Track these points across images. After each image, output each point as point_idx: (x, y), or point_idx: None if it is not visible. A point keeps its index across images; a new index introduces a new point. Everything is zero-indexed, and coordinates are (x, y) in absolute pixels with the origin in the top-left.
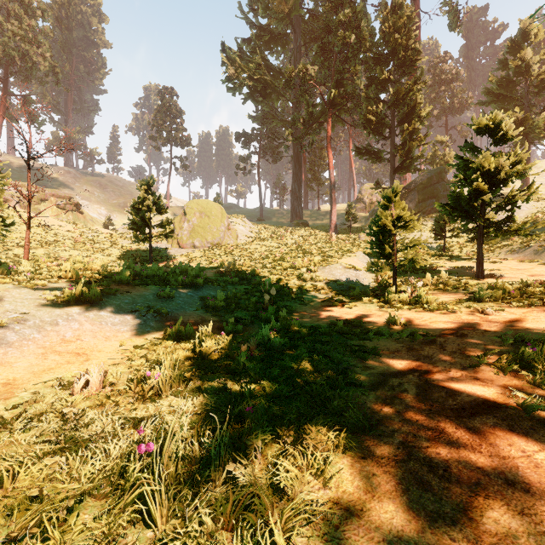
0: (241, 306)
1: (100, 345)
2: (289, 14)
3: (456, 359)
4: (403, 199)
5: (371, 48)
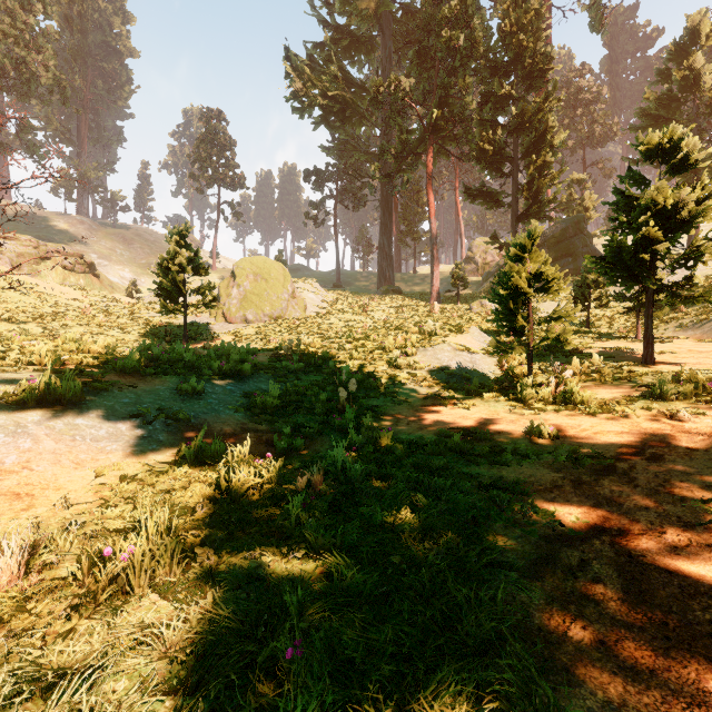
0: (305, 407)
1: (64, 477)
2: (375, 10)
3: (666, 506)
4: None
5: (486, 53)
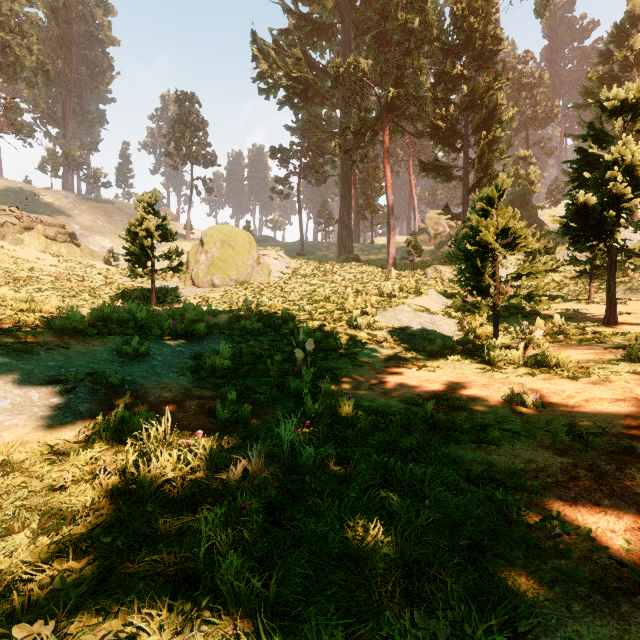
0: (258, 370)
1: None
2: None
3: None
4: None
5: (439, 37)
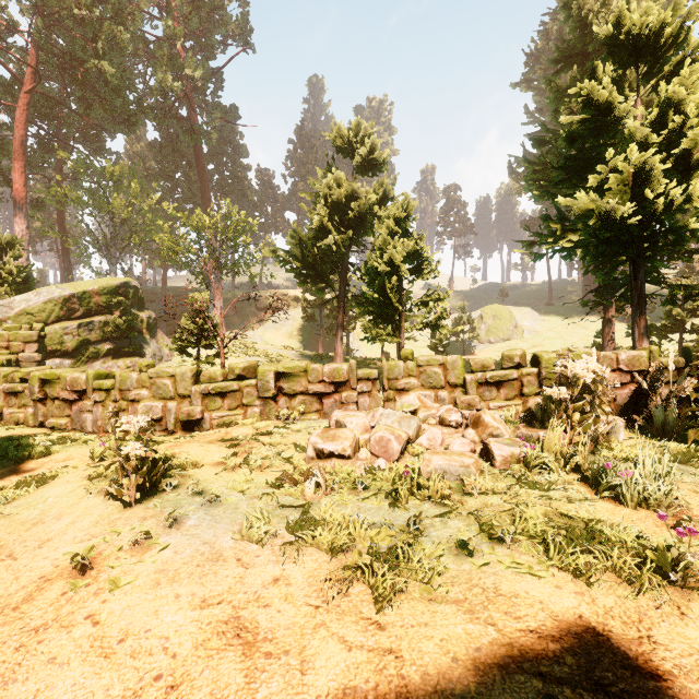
0: None
1: None
2: None
3: None
4: None
5: None
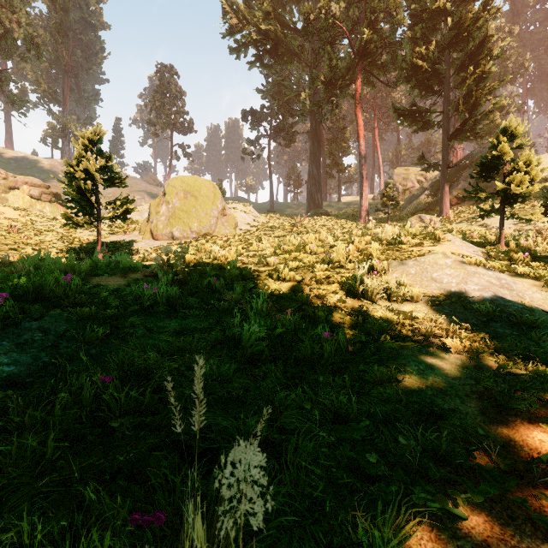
0: None
1: None
2: None
3: None
4: (454, 179)
5: None
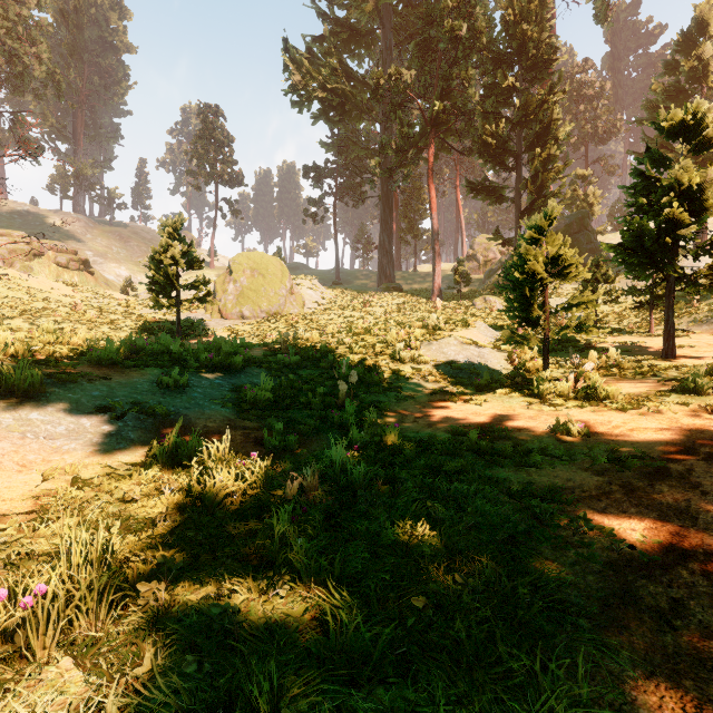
0: (300, 402)
1: (1, 482)
2: (375, 2)
3: None
4: None
5: (489, 45)
